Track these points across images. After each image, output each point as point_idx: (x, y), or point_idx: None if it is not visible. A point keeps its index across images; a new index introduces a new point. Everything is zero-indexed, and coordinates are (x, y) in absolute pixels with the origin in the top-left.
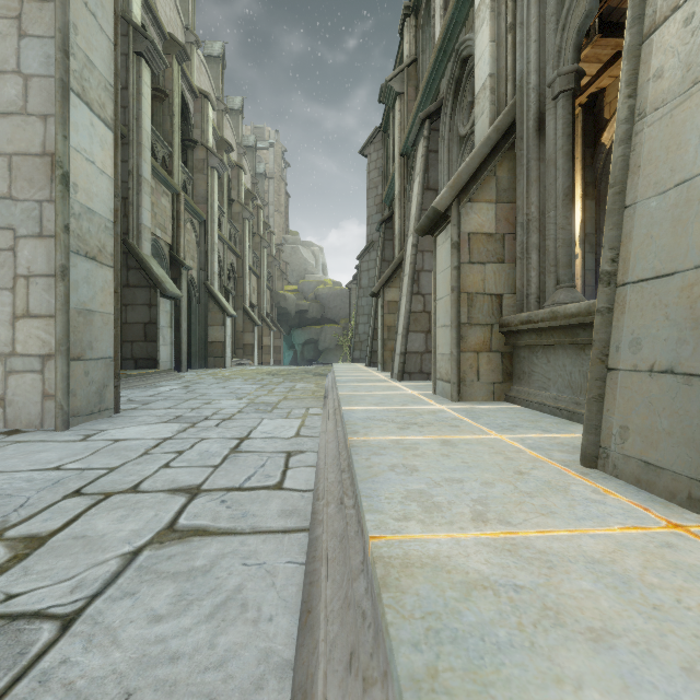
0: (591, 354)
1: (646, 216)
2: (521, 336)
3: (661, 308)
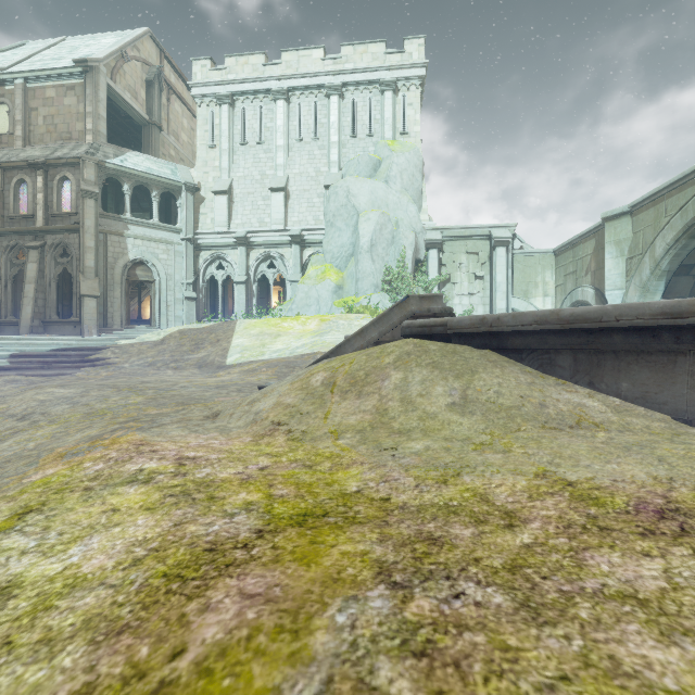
0: (19, 326)
1: (24, 314)
2: (2, 324)
3: (25, 322)
